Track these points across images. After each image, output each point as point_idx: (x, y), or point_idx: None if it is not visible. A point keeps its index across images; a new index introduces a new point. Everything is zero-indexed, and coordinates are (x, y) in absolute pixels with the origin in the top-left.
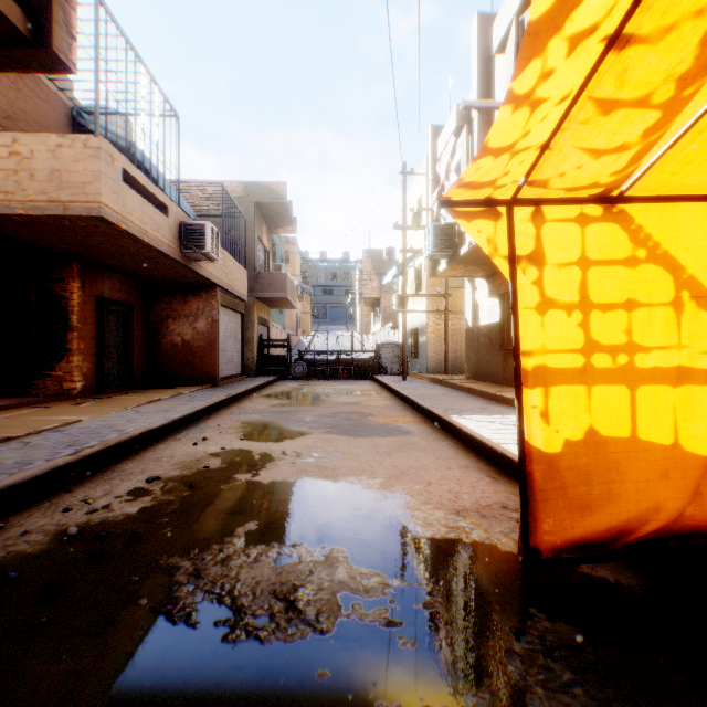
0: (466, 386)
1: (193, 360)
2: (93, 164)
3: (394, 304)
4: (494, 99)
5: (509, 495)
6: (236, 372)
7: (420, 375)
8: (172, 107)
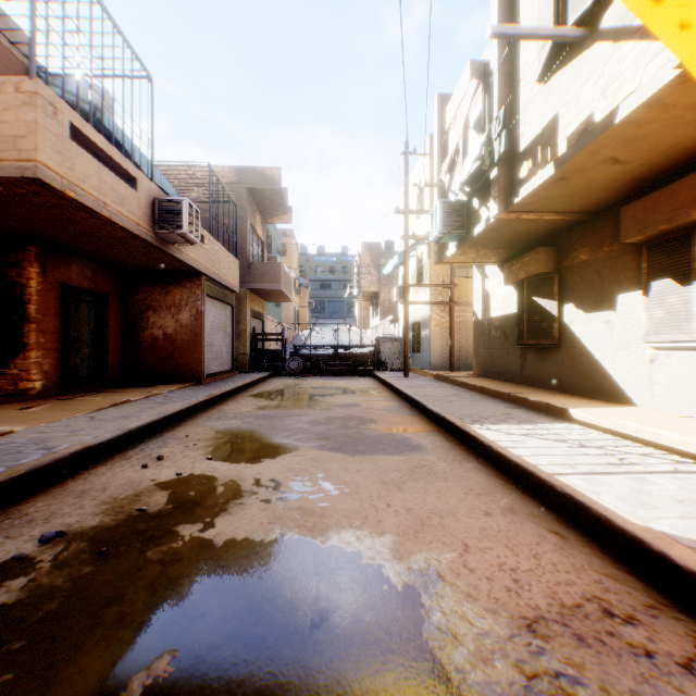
0: (479, 385)
1: (176, 356)
2: (27, 113)
3: (395, 296)
4: (519, 45)
5: (601, 577)
6: (226, 368)
7: (423, 371)
8: (144, 66)
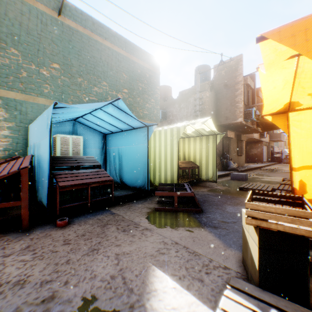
0: None
1: (256, 157)
2: None
3: None
4: None
5: None
6: (265, 160)
7: None
8: None
